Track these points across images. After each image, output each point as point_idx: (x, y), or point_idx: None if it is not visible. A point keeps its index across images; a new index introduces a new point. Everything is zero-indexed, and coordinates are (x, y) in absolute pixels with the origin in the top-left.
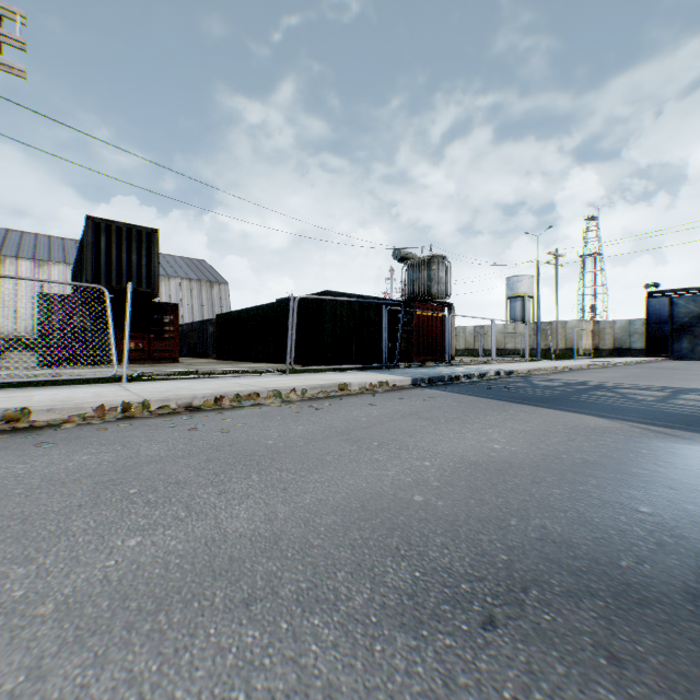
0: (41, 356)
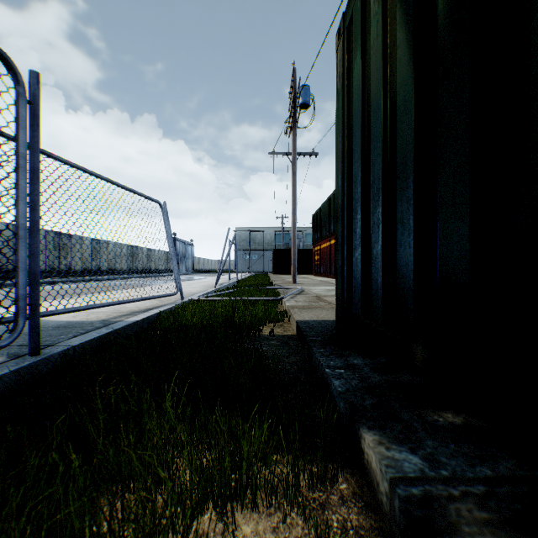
0: None
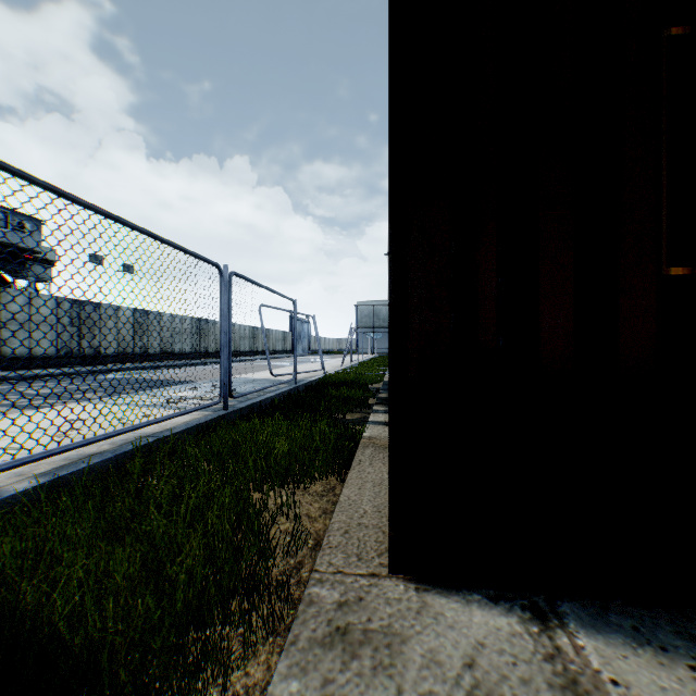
0: None
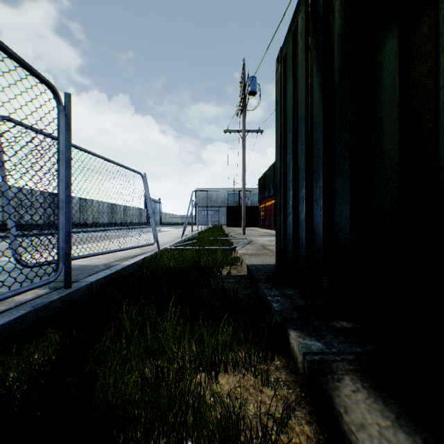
0: None
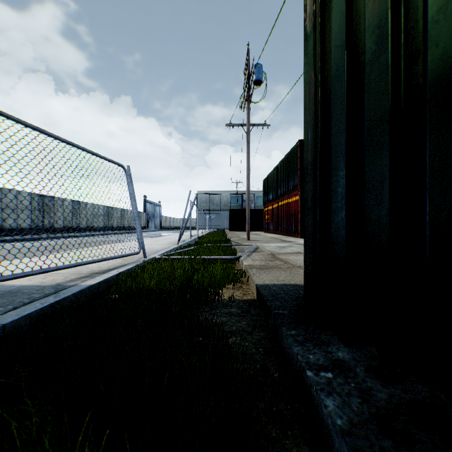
0: None
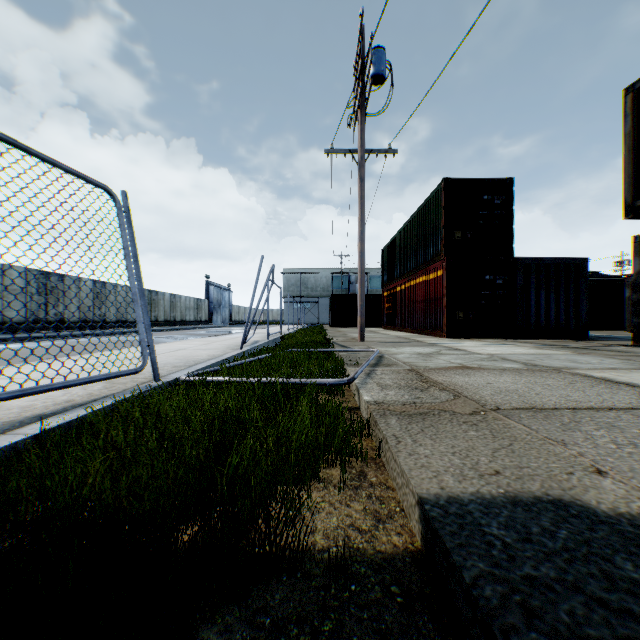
0: (632, 328)
